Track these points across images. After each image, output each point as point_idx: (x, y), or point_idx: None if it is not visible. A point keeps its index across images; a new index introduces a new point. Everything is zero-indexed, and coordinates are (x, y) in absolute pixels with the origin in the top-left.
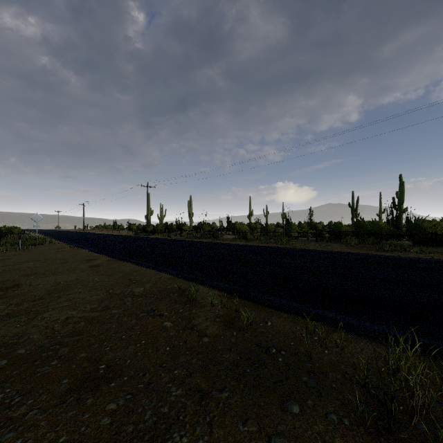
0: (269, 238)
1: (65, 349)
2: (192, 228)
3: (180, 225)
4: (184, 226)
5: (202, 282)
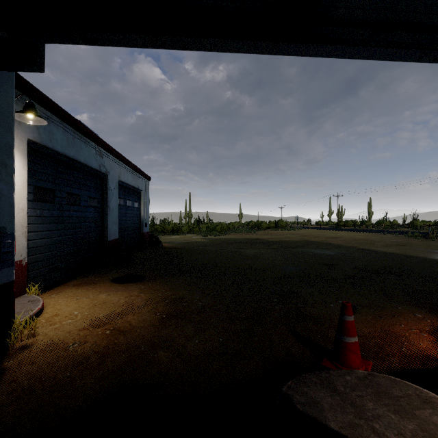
0: (434, 229)
1: (366, 236)
2: (373, 224)
3: (363, 222)
4: (367, 222)
5: (387, 234)
